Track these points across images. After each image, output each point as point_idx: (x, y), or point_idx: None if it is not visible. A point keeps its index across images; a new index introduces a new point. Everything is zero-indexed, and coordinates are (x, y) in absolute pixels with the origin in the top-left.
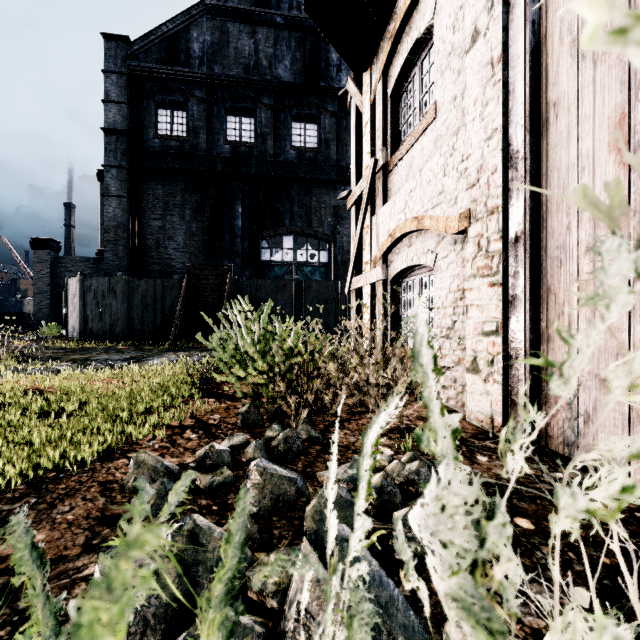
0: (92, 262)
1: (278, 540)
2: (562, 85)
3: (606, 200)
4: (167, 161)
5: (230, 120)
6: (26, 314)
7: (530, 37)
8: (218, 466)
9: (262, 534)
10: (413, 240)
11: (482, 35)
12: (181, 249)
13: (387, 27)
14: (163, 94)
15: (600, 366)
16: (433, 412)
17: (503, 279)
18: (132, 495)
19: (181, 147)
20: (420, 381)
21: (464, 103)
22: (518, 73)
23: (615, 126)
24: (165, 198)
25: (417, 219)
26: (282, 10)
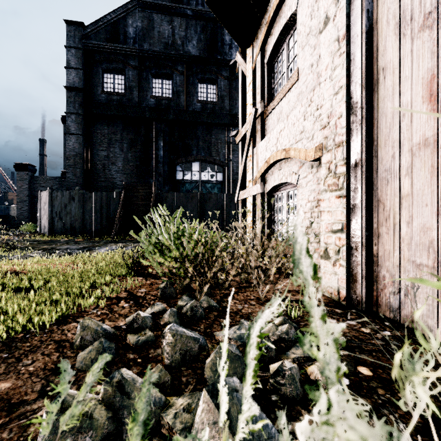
0: (58, 180)
1: (185, 386)
2: (388, 55)
3: (420, 137)
4: (111, 110)
5: (155, 81)
6: (12, 216)
7: (366, 21)
8: (142, 328)
9: (173, 381)
10: (282, 165)
11: (331, 20)
12: (120, 171)
13: (264, 16)
14: (108, 63)
15: (416, 255)
16: (314, 317)
17: (346, 193)
18: (79, 351)
19: (120, 100)
20: (301, 286)
21: (318, 69)
22: (357, 47)
23: (427, 84)
24: (109, 135)
25: (285, 150)
26: (191, 5)
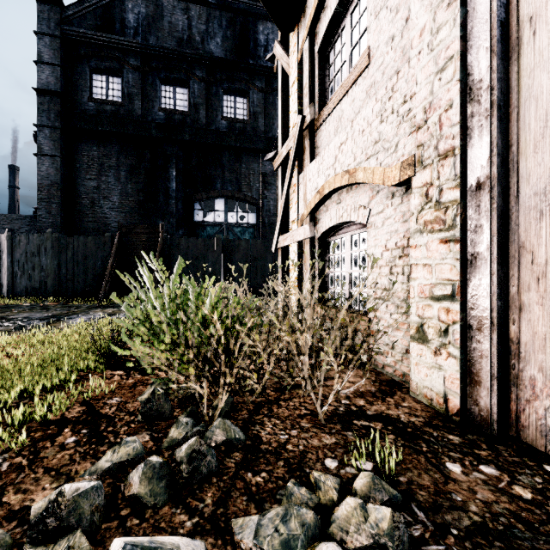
0: (29, 220)
1: None
2: None
3: None
4: (102, 124)
5: (164, 89)
6: None
7: None
8: (68, 528)
9: None
10: (343, 196)
11: None
12: (116, 208)
13: None
14: (98, 60)
15: None
16: None
17: (461, 234)
18: None
19: (116, 111)
20: None
21: (404, 41)
22: None
23: None
24: (100, 159)
25: (349, 173)
26: None
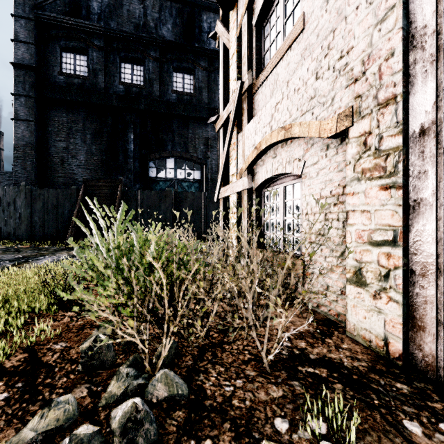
0: (9, 175)
1: None
2: None
3: None
4: (70, 94)
5: (124, 66)
6: None
7: None
8: None
9: None
10: (278, 151)
11: None
12: (83, 166)
13: None
14: (67, 40)
15: None
16: None
17: (404, 180)
18: None
19: (82, 84)
20: None
21: (339, 2)
22: None
23: None
24: (69, 124)
25: (284, 128)
26: None
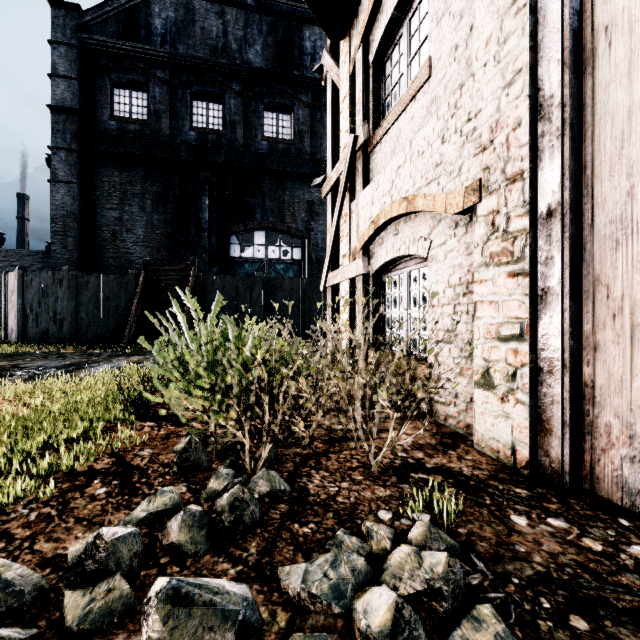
0: (41, 256)
1: None
2: None
3: None
4: (125, 146)
5: (196, 105)
6: None
7: None
8: (107, 572)
9: None
10: (400, 227)
11: None
12: (141, 243)
13: None
14: (120, 72)
15: None
16: None
17: (530, 267)
18: None
19: (141, 131)
20: None
21: (469, 51)
22: None
23: None
24: (123, 186)
25: (407, 200)
26: None
